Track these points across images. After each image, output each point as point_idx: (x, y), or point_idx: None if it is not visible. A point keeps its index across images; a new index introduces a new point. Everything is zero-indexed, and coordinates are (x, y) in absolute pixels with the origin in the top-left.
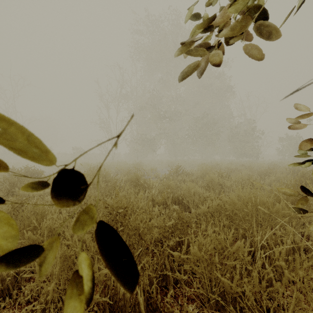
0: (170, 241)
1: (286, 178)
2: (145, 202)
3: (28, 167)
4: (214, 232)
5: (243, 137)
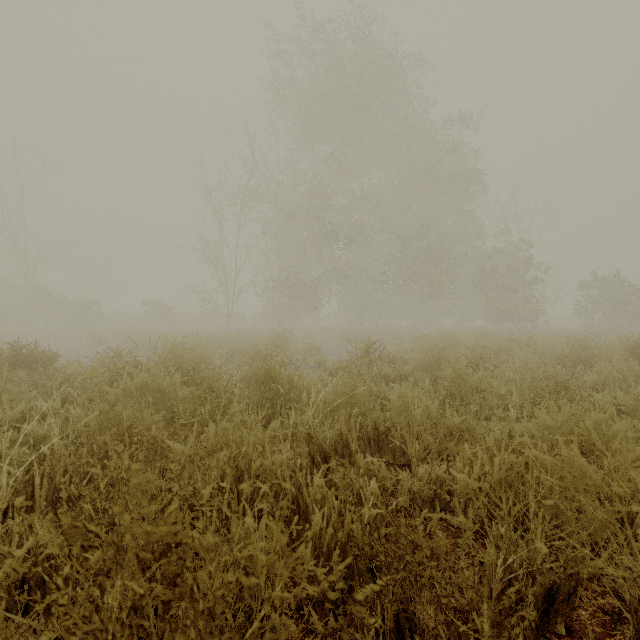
0: (369, 637)
1: (639, 372)
2: (284, 456)
3: (19, 346)
4: (508, 567)
5: (506, 279)
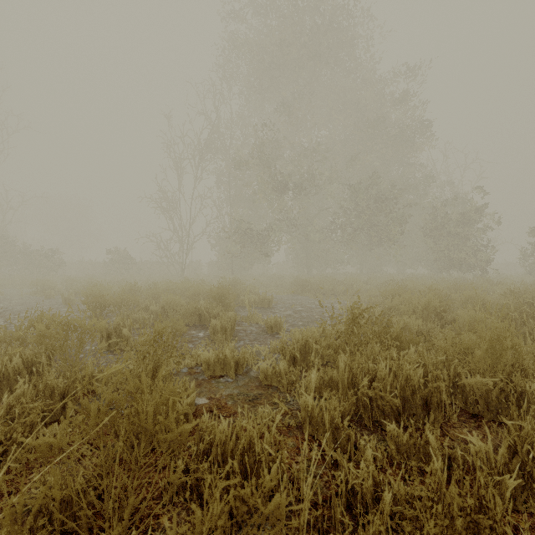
0: None
1: None
2: None
3: None
4: None
5: (455, 227)
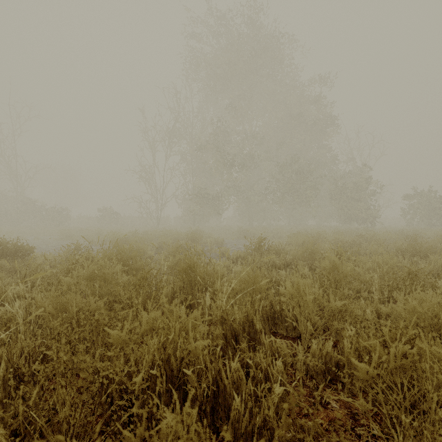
0: None
1: None
2: (206, 343)
3: (4, 241)
4: None
5: (353, 193)
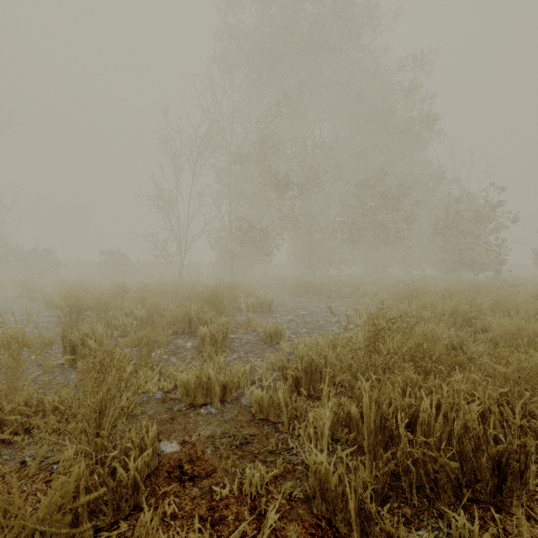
0: None
1: None
2: None
3: None
4: None
5: (467, 226)
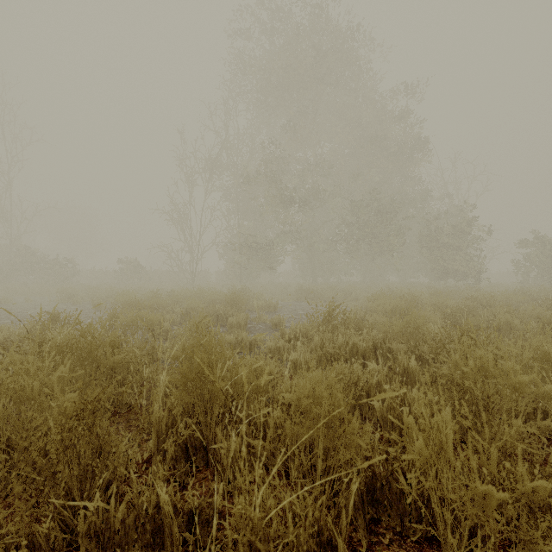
0: None
1: None
2: None
3: None
4: None
5: (450, 239)
